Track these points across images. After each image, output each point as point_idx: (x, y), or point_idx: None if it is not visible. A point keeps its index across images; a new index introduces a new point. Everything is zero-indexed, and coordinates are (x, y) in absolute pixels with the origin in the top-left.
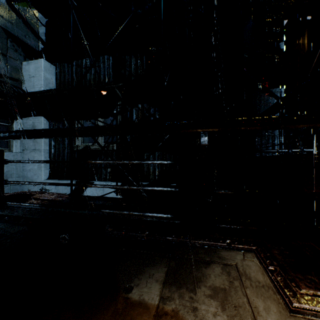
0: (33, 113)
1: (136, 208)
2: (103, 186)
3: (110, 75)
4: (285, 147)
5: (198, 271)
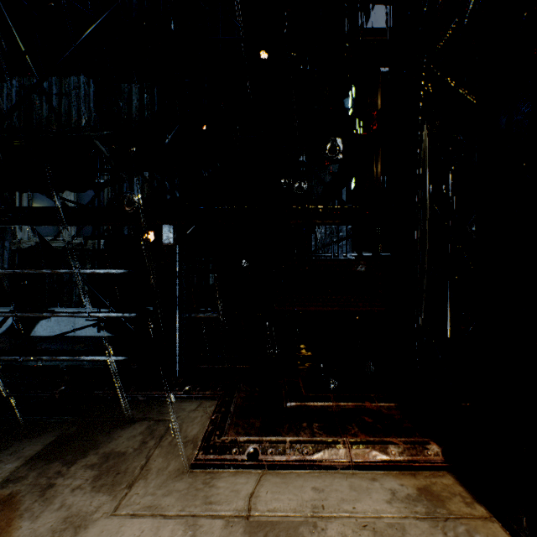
0: None
1: (117, 352)
2: (3, 315)
3: (90, 113)
4: (367, 249)
5: (106, 434)
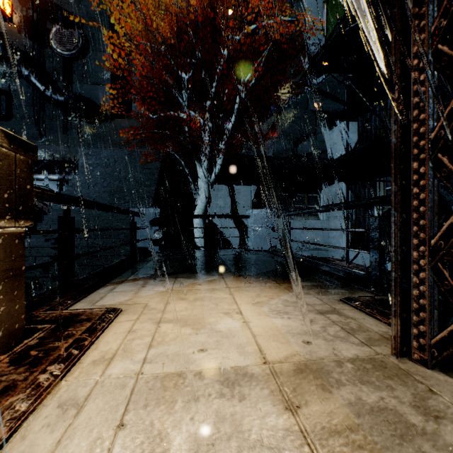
0: (336, 180)
1: None
2: (329, 246)
3: None
4: None
5: (332, 288)
